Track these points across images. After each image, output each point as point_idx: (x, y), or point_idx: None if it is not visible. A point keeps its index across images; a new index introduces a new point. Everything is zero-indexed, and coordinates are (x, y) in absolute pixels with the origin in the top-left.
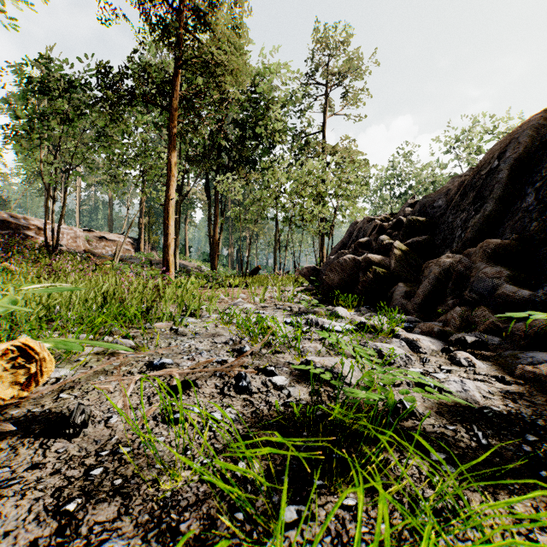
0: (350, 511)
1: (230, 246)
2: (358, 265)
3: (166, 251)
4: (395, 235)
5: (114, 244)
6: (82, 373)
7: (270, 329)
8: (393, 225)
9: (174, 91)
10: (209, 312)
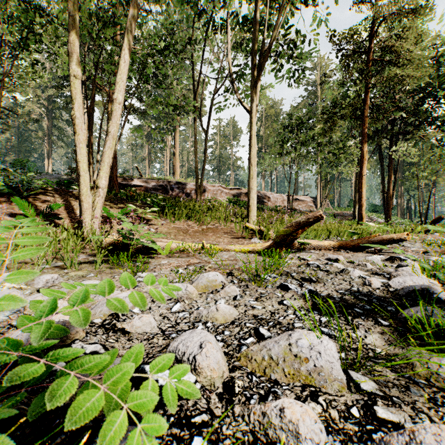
0: None
1: (399, 197)
2: None
3: (360, 208)
4: None
5: (303, 202)
6: (390, 247)
7: None
8: None
9: (365, 105)
10: (414, 241)
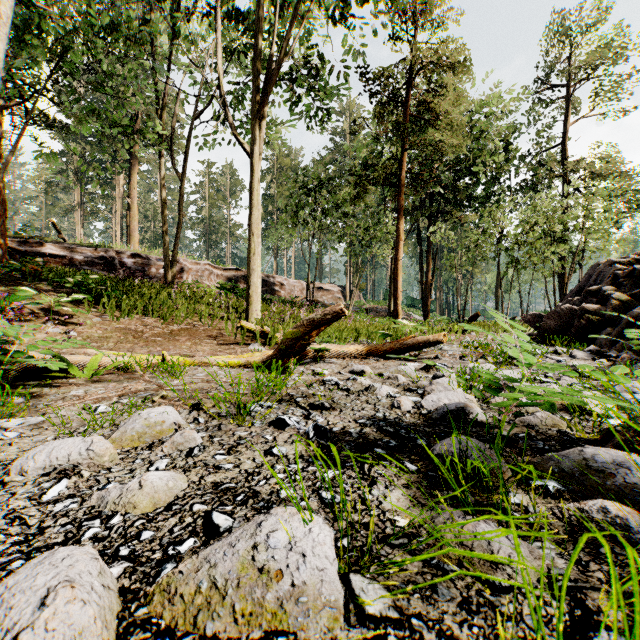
0: (512, 366)
1: (438, 289)
2: (575, 313)
3: (395, 302)
4: (622, 285)
5: (329, 293)
6: (427, 351)
7: (493, 348)
8: (627, 273)
9: (402, 170)
10: (452, 343)
